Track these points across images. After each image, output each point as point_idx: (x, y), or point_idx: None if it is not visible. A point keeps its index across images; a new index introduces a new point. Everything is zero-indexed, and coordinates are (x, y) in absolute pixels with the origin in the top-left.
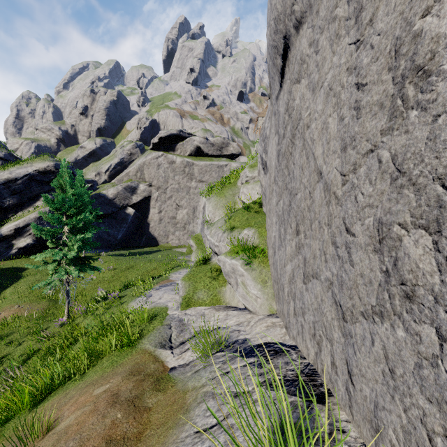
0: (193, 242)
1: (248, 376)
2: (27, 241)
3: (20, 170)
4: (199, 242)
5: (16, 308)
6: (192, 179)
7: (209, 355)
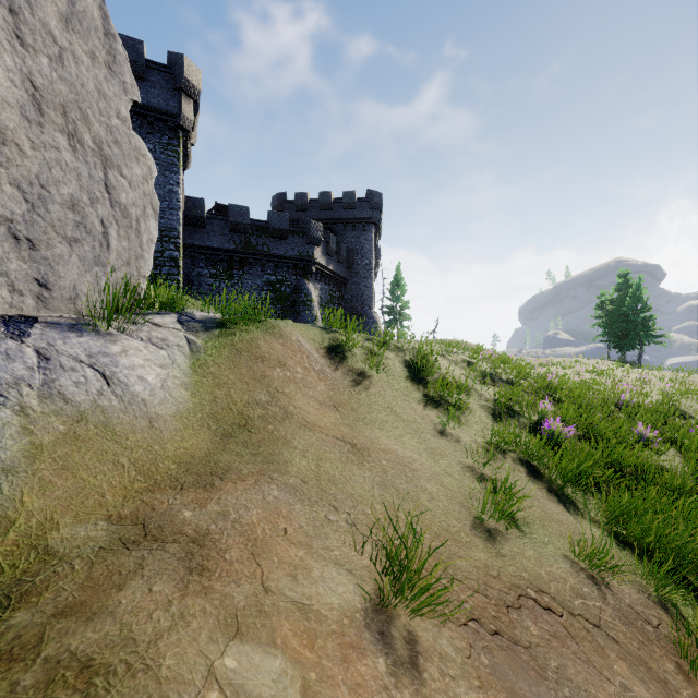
0: None
1: (2, 352)
2: None
3: None
4: None
5: None
6: None
7: None
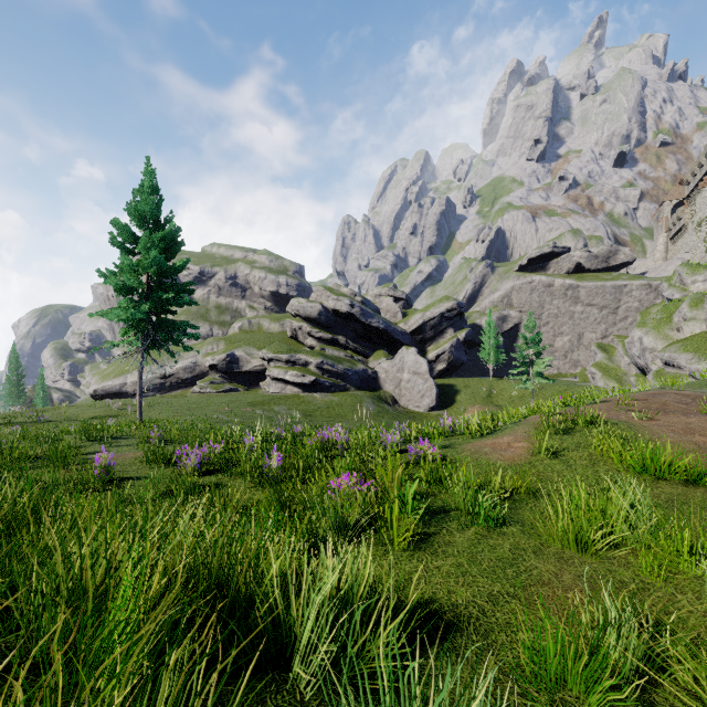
0: (596, 370)
1: None
2: (443, 365)
3: (436, 310)
4: (603, 370)
5: (477, 407)
6: (577, 303)
7: None
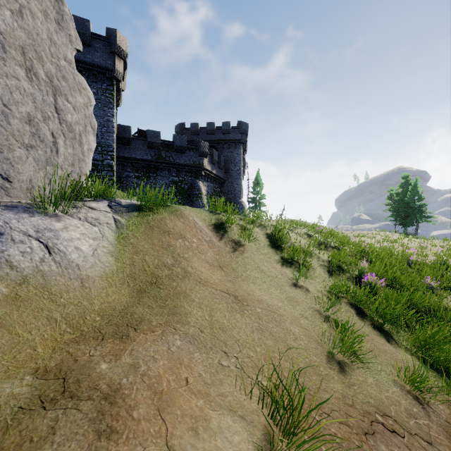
0: None
1: None
2: None
3: None
4: None
5: None
6: None
7: None
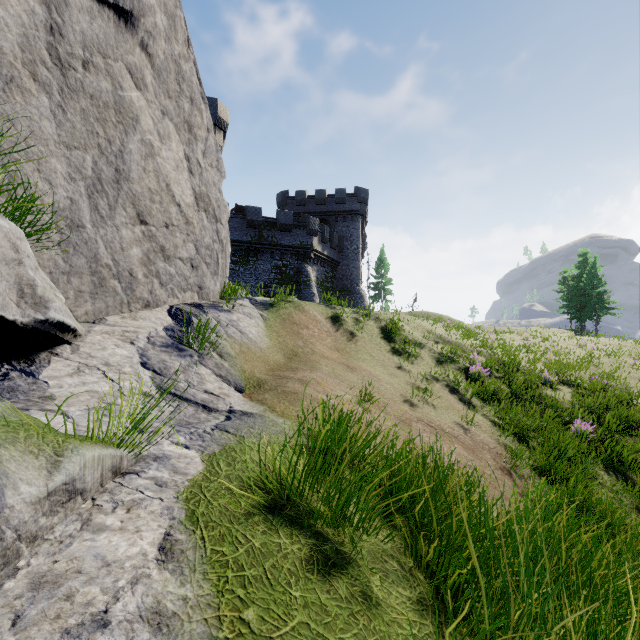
0: None
1: (206, 319)
2: None
3: None
4: None
5: None
6: None
7: (204, 347)
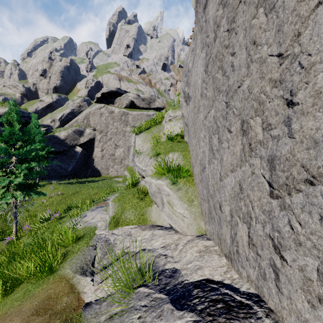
0: (127, 173)
1: None
2: None
3: None
4: (132, 173)
5: None
6: (127, 125)
7: (129, 291)
